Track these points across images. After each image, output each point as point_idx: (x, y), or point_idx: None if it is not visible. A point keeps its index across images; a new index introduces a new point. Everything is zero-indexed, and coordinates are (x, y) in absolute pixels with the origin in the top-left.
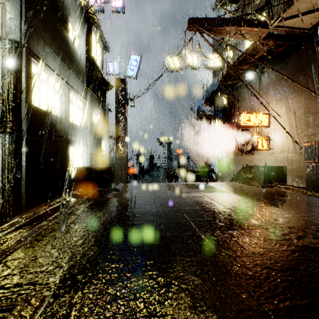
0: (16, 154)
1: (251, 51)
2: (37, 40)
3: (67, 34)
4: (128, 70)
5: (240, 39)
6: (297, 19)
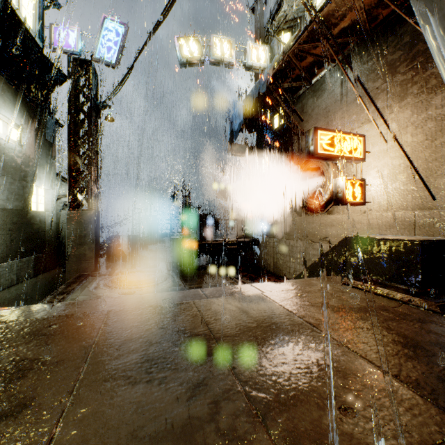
0: None
1: (338, 4)
2: None
3: None
4: (100, 48)
5: None
6: None
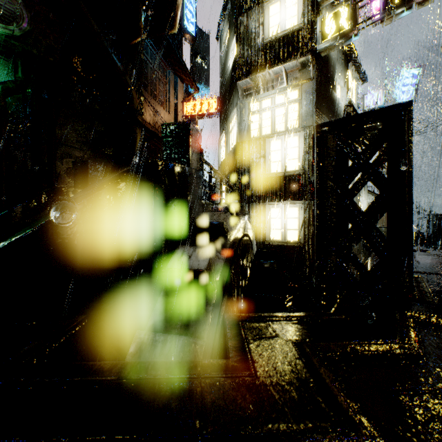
0: (312, 216)
1: None
2: (320, 117)
3: (334, 94)
4: (399, 94)
5: None
6: None
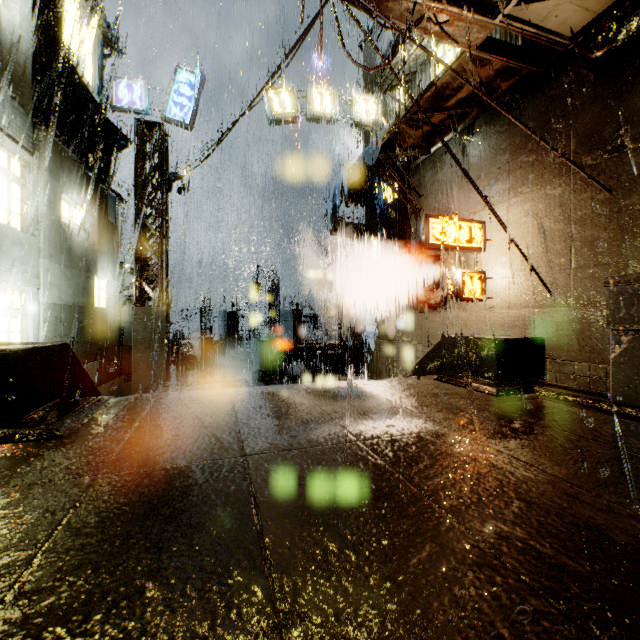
0: None
1: (452, 77)
2: None
3: None
4: (171, 105)
5: (432, 37)
6: (554, 3)
